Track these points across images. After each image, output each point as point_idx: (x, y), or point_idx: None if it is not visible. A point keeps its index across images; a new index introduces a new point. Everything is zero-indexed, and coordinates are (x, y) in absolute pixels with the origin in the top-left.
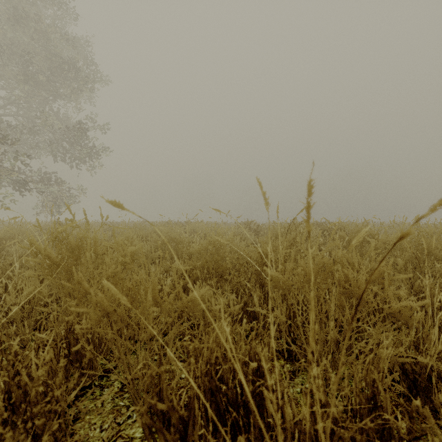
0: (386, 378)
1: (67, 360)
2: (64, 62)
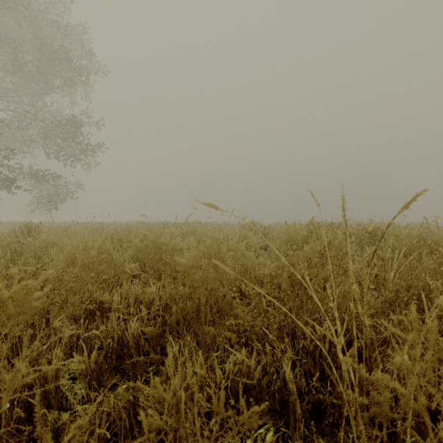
0: None
1: None
2: (55, 51)
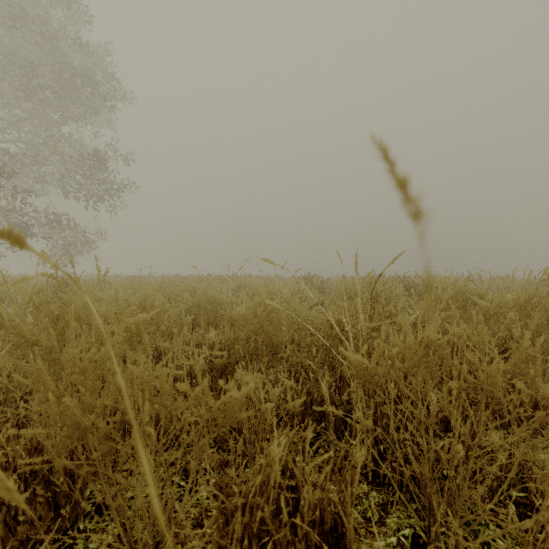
0: (526, 517)
1: (32, 494)
2: (77, 74)
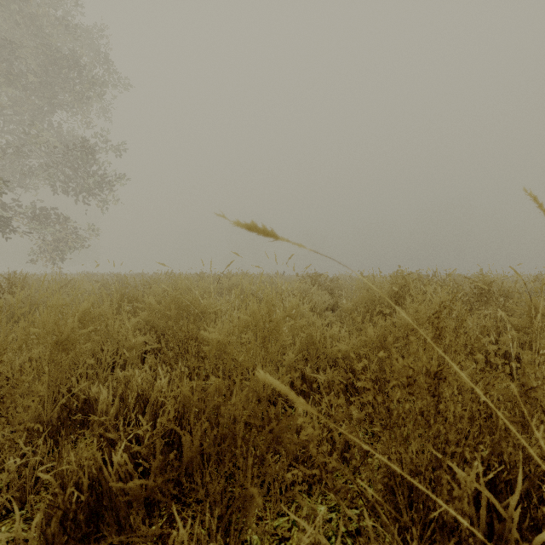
0: None
1: None
2: (62, 56)
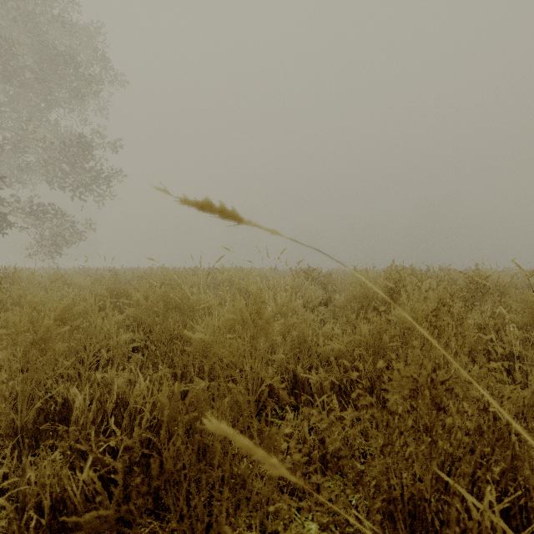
0: None
1: None
2: (58, 53)
